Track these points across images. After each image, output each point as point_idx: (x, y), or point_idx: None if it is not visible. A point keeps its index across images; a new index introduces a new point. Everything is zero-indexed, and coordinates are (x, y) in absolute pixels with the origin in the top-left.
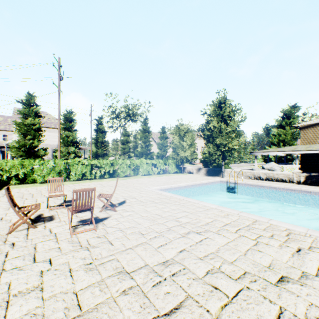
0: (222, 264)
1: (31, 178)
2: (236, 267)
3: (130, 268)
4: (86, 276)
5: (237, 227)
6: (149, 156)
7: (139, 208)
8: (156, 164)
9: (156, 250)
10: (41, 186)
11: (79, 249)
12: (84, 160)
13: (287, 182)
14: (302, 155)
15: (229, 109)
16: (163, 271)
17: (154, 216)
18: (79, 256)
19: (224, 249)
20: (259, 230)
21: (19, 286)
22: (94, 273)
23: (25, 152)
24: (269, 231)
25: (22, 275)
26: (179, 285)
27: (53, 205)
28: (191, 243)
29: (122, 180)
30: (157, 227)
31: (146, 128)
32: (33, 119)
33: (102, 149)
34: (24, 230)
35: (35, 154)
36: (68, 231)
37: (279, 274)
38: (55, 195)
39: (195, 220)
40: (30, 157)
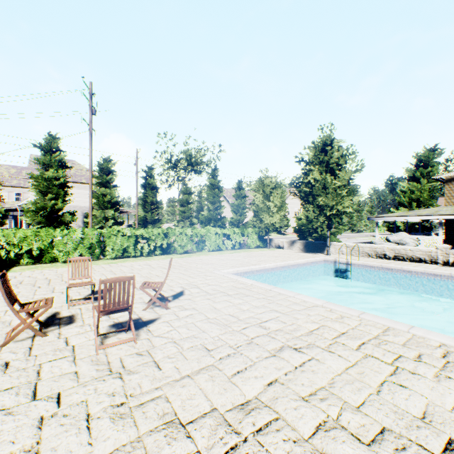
0: (341, 412)
1: (50, 255)
2: (366, 418)
3: (187, 415)
4: (113, 430)
5: (359, 339)
6: (219, 223)
7: (204, 303)
8: (229, 235)
9: (229, 380)
10: (63, 267)
11: (107, 376)
12: (126, 229)
13: (427, 262)
14: (447, 222)
15: (337, 154)
16: (241, 424)
17: (227, 317)
18: (106, 390)
19: (341, 382)
20: (396, 346)
21: (0, 447)
22: (127, 425)
23: (45, 217)
24: (413, 348)
25: (9, 425)
26: (270, 453)
27: (77, 297)
28: (287, 369)
29: (181, 258)
30: (232, 337)
31: (215, 183)
32: (55, 171)
33: (153, 212)
34: (28, 339)
35: (58, 220)
36: (92, 343)
37: (444, 435)
38: (77, 284)
39: (290, 325)
40: (52, 224)
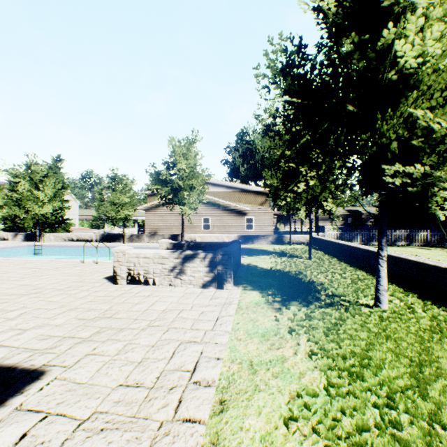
0: None
1: None
2: None
3: None
4: None
5: None
6: None
7: None
8: None
9: None
10: None
11: None
12: None
13: (91, 241)
14: None
15: (40, 174)
16: None
17: None
18: None
19: None
20: None
21: None
22: None
23: None
24: None
25: None
26: None
27: None
28: None
29: None
30: None
31: None
32: None
33: None
34: None
35: None
36: None
37: None
38: None
39: None
40: None
